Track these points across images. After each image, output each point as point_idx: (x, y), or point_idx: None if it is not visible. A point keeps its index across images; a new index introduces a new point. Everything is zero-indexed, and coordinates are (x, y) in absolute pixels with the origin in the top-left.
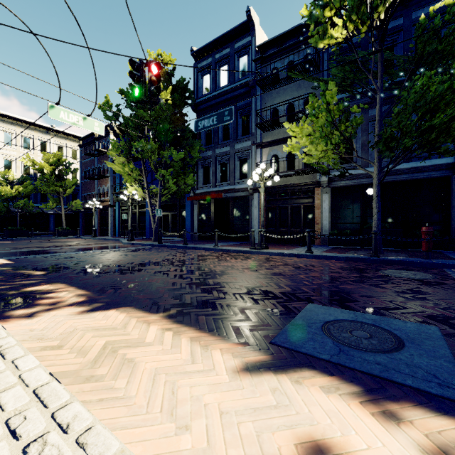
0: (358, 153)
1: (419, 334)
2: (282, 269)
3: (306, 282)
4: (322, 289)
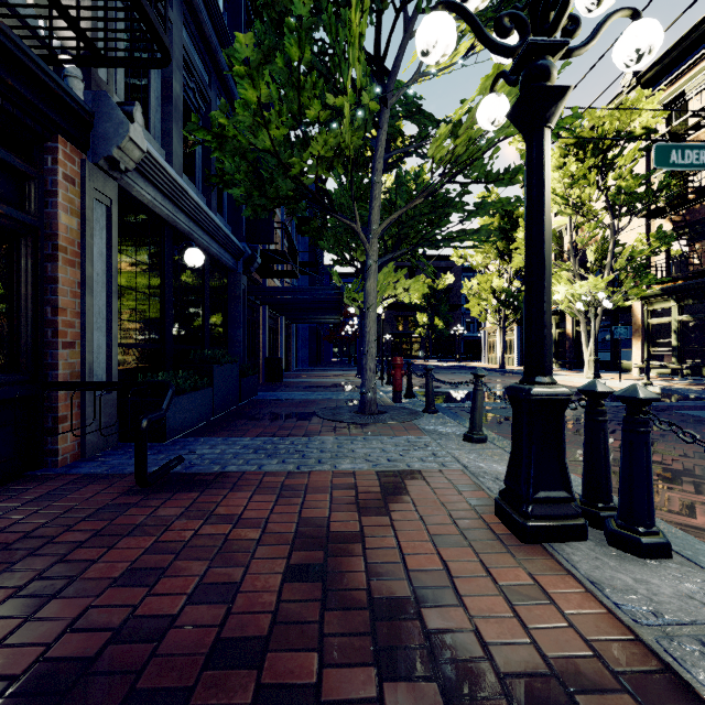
0: (157, 117)
1: (699, 412)
2: (698, 447)
3: (704, 430)
4: (701, 426)
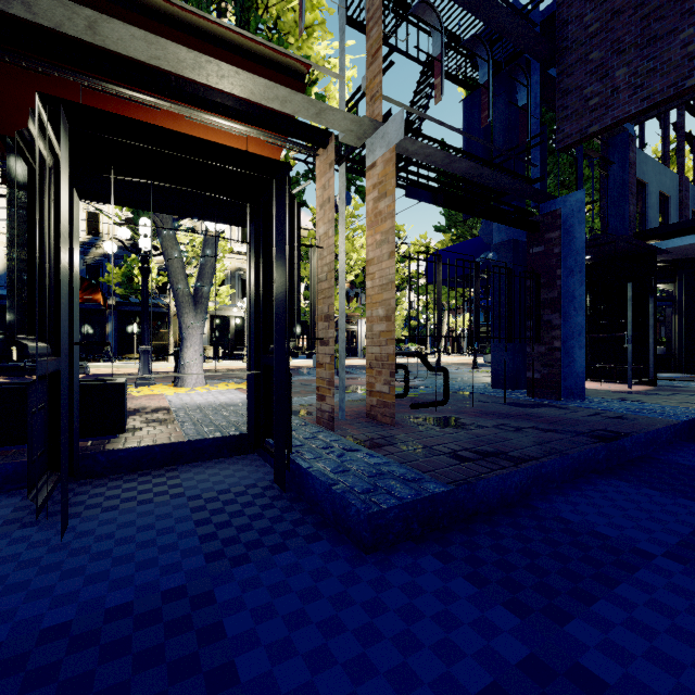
0: None
1: None
2: None
3: None
4: None
